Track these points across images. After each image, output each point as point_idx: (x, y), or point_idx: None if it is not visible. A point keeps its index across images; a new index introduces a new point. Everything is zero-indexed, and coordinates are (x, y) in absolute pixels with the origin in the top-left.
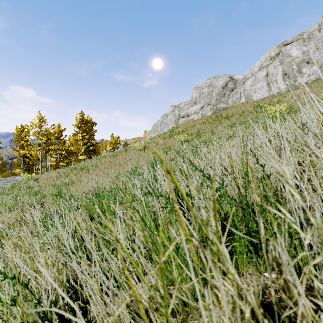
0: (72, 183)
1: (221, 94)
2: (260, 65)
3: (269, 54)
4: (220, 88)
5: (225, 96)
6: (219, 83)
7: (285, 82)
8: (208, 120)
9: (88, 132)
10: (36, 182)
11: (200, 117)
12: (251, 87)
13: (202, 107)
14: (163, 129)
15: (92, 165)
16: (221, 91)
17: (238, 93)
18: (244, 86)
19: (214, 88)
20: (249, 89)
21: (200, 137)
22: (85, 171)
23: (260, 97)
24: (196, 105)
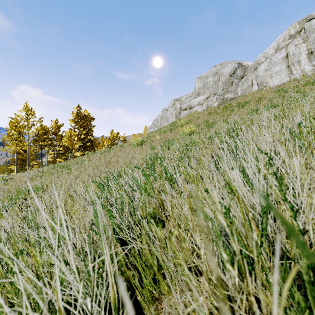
0: (37, 190)
1: (229, 83)
2: (276, 47)
3: (288, 32)
4: (227, 75)
5: (233, 85)
6: (227, 70)
7: (312, 62)
8: (215, 111)
9: (85, 128)
10: (5, 185)
11: (205, 109)
12: (266, 71)
13: (207, 97)
14: (163, 125)
15: (76, 163)
16: (228, 79)
17: (249, 80)
18: (256, 72)
19: (220, 76)
20: (263, 74)
21: (211, 127)
22: (66, 171)
23: (277, 83)
24: (200, 96)
